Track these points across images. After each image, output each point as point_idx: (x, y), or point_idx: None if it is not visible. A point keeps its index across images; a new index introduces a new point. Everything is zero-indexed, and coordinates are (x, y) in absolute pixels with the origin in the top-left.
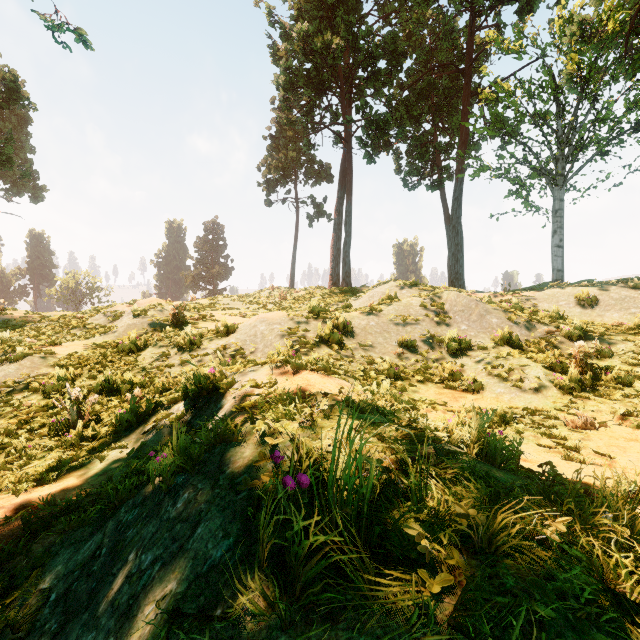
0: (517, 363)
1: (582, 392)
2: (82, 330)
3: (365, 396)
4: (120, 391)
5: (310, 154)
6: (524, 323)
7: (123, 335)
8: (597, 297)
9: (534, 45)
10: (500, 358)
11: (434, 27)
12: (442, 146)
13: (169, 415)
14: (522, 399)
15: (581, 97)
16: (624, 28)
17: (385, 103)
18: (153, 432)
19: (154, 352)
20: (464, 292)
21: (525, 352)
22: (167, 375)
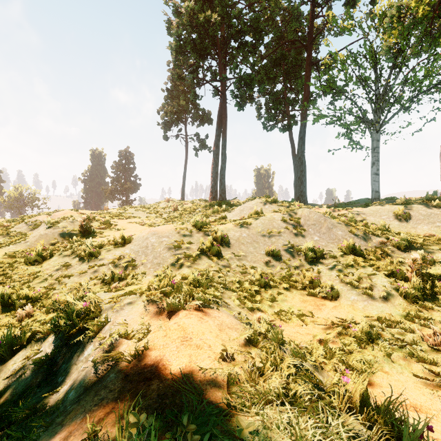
0: (364, 272)
1: (424, 301)
2: (5, 237)
3: (252, 364)
4: (15, 304)
5: (196, 103)
6: (362, 235)
7: (34, 244)
8: (410, 213)
9: (360, 26)
10: (349, 266)
11: (284, 15)
12: (290, 100)
13: (40, 351)
14: (374, 307)
15: (394, 65)
16: (430, 13)
17: (251, 66)
18: (19, 373)
19: (57, 261)
20: (311, 207)
21: (367, 260)
22: (64, 285)
